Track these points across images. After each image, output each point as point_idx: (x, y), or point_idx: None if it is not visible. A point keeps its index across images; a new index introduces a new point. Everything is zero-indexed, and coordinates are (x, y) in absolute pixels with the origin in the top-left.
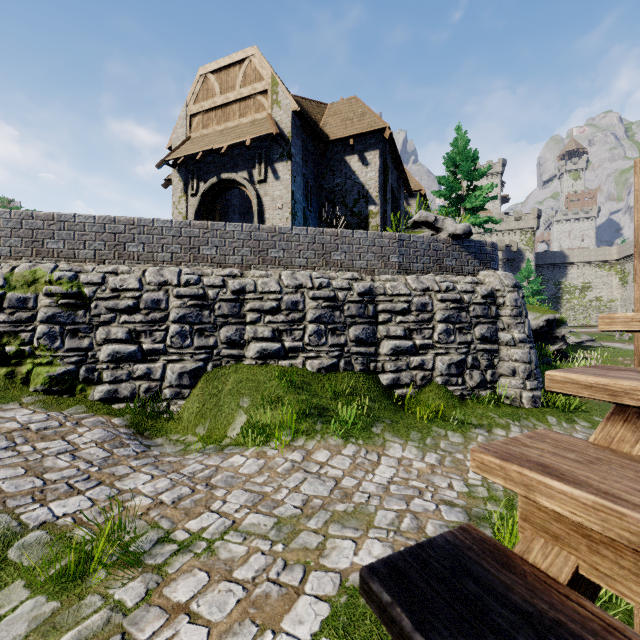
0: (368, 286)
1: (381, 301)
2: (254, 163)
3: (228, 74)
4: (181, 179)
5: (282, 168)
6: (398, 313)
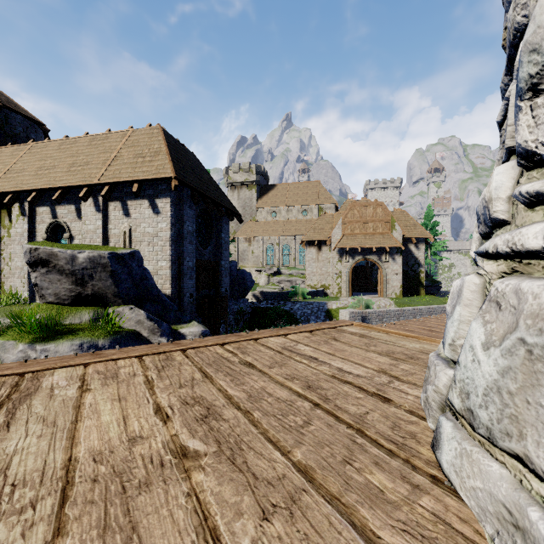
0: None
1: None
2: (382, 253)
3: (366, 210)
4: (338, 253)
5: (397, 258)
6: None
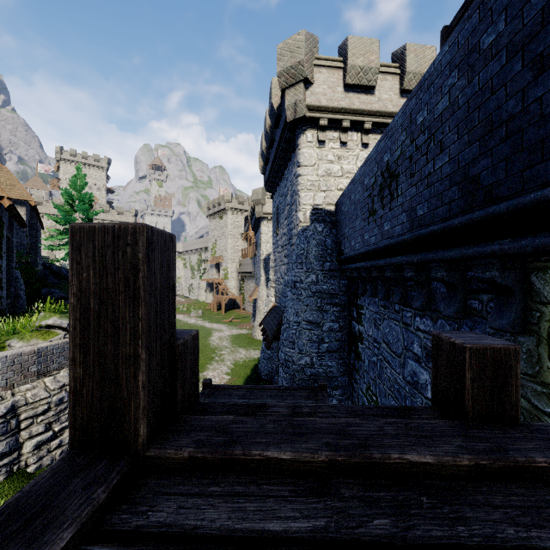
0: (10, 404)
1: (23, 411)
2: None
3: None
4: None
5: None
6: (39, 414)
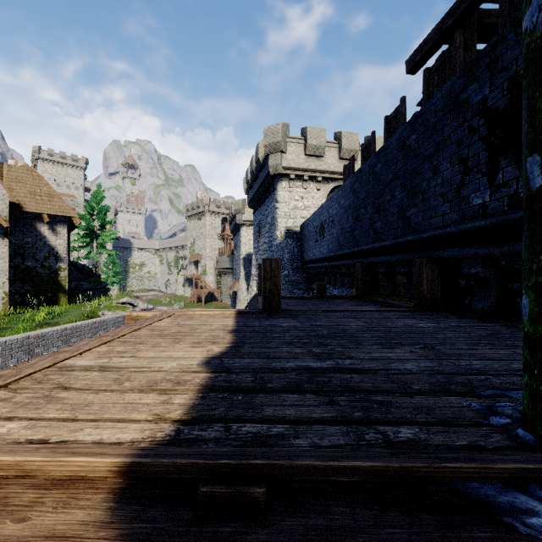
0: None
1: None
2: None
3: None
4: None
5: None
6: None
